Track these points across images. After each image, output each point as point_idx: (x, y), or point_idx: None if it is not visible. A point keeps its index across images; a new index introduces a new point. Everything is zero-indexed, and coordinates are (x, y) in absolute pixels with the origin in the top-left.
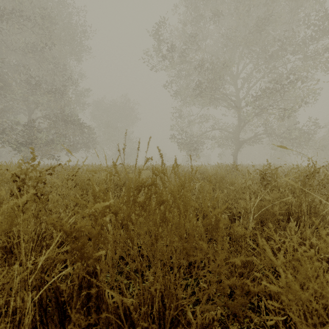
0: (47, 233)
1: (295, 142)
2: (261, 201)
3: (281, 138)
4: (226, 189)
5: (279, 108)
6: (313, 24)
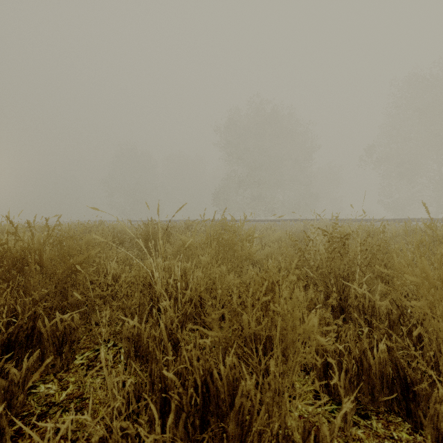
0: None
1: None
2: None
3: None
4: None
5: None
6: None
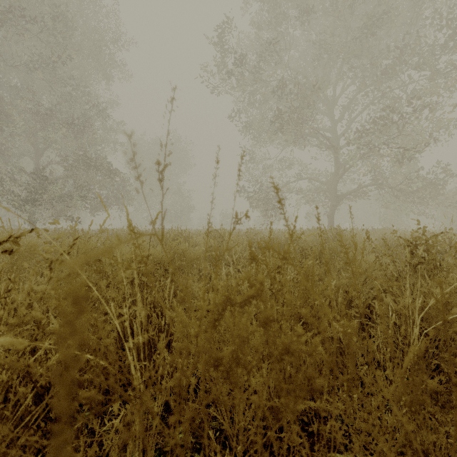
0: (14, 368)
1: (418, 197)
2: (423, 297)
3: (398, 191)
4: (344, 272)
5: (396, 147)
6: (447, 25)
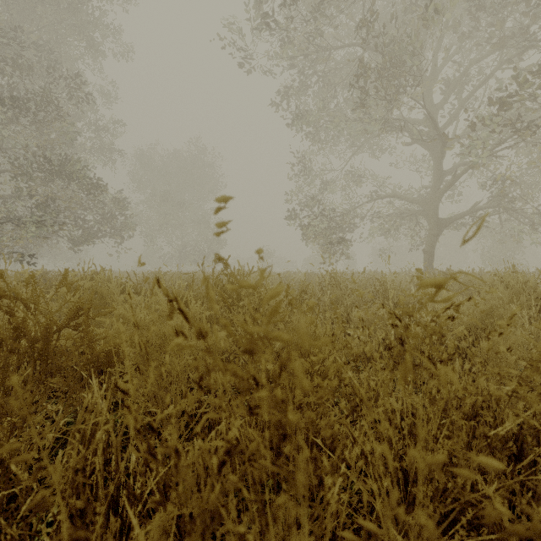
0: None
1: None
2: None
3: None
4: None
5: None
6: None
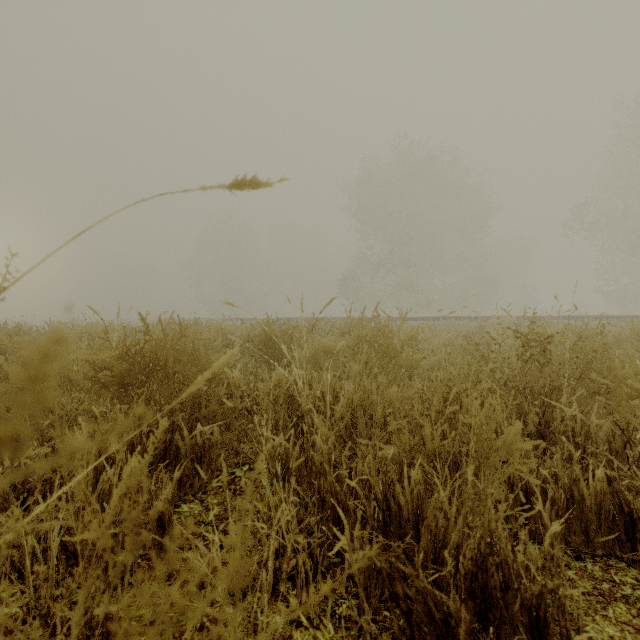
0: None
1: None
2: None
3: None
4: None
5: None
6: None
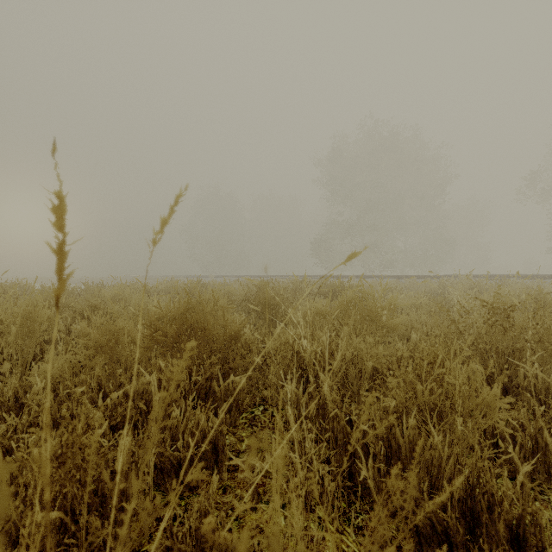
0: None
1: None
2: None
3: None
4: None
5: None
6: None
